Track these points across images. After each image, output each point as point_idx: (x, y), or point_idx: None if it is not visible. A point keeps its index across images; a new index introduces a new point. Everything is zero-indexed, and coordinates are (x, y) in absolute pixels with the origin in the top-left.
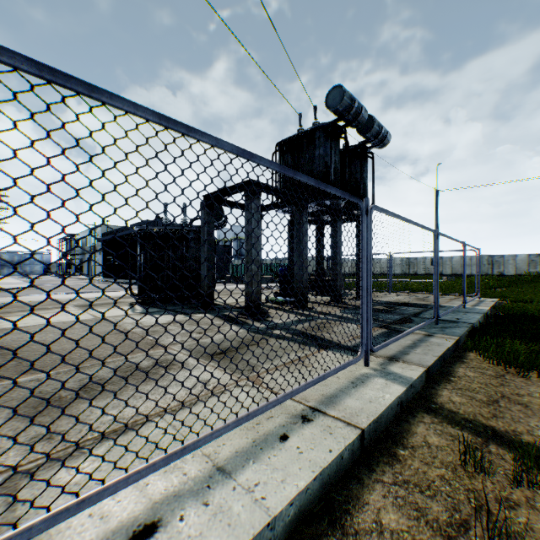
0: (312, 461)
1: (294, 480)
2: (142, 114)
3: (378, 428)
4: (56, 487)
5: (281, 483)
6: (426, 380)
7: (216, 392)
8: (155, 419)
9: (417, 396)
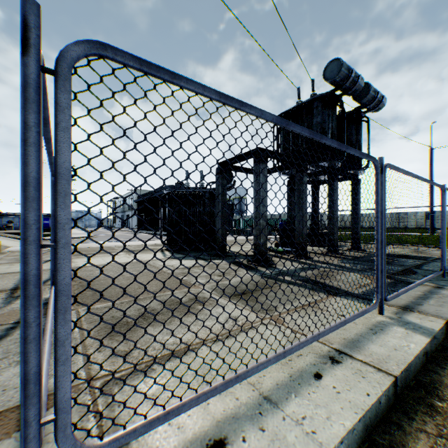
0: (352, 403)
1: (339, 419)
2: (207, 94)
3: (407, 376)
4: (138, 395)
5: (327, 420)
6: (446, 332)
7: (246, 328)
8: (201, 347)
9: (439, 348)
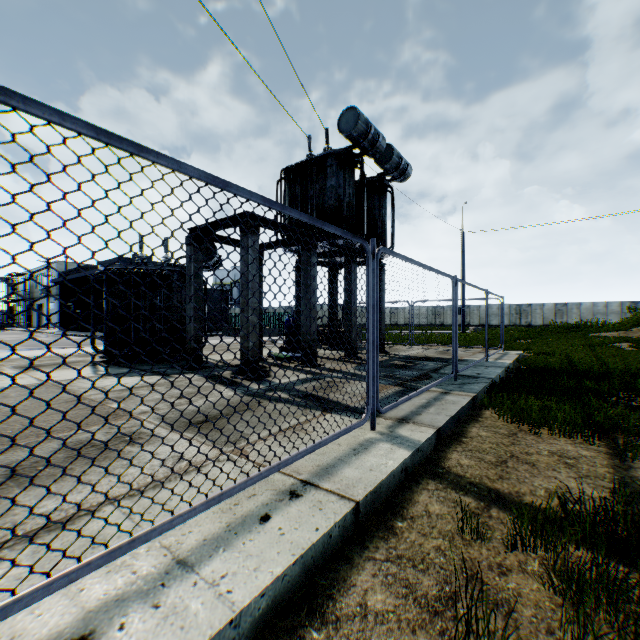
0: (294, 543)
1: (270, 567)
2: (71, 125)
3: (377, 499)
4: None
5: (253, 572)
6: (437, 443)
7: (190, 470)
8: (105, 508)
9: (425, 461)
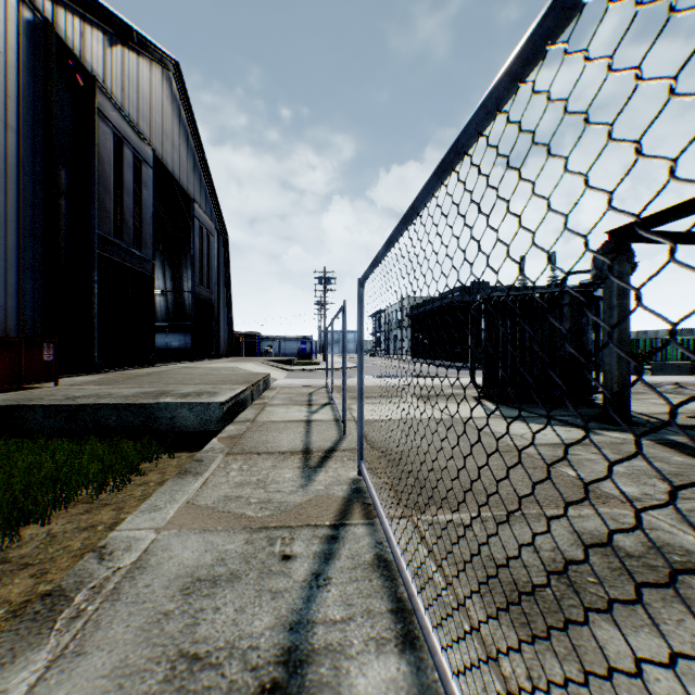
0: None
1: None
2: None
3: None
4: None
5: None
6: None
7: None
8: None
9: None
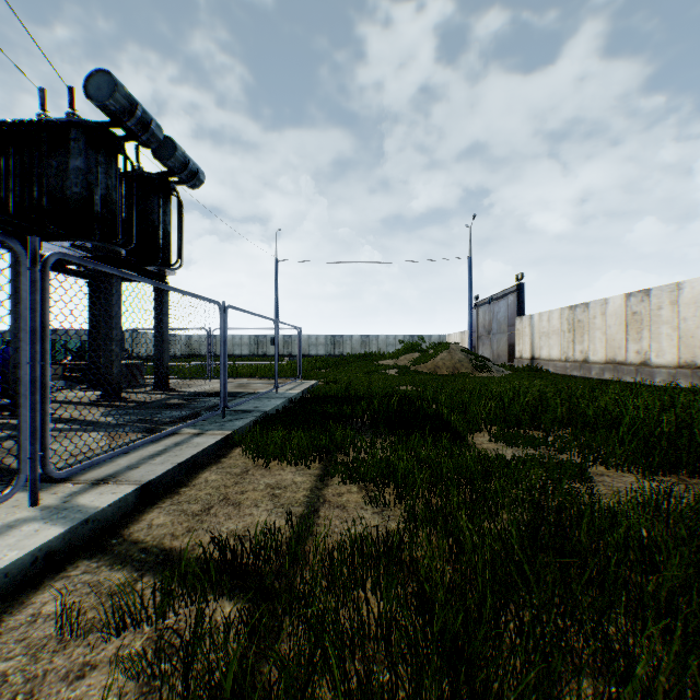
0: None
1: None
2: None
3: None
4: None
5: None
6: (142, 502)
7: None
8: None
9: (102, 533)
